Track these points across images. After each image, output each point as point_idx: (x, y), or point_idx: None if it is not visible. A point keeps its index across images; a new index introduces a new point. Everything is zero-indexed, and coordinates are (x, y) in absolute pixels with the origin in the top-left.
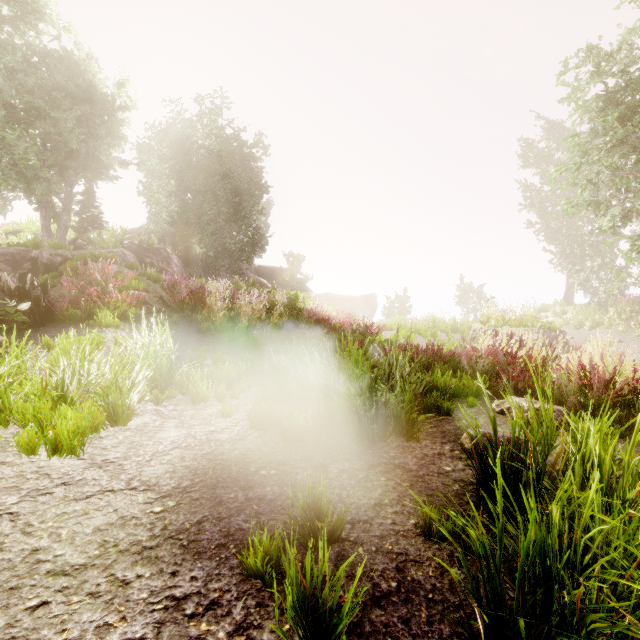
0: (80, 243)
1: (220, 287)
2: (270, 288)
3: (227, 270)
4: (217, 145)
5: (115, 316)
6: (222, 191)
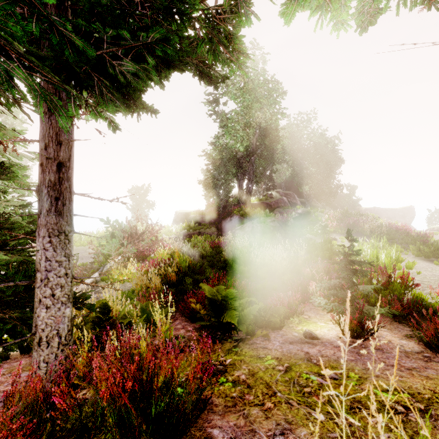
0: (269, 196)
1: (334, 213)
2: (366, 215)
3: (324, 201)
4: (313, 137)
5: (344, 231)
6: (321, 163)
